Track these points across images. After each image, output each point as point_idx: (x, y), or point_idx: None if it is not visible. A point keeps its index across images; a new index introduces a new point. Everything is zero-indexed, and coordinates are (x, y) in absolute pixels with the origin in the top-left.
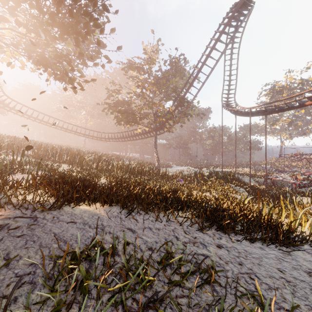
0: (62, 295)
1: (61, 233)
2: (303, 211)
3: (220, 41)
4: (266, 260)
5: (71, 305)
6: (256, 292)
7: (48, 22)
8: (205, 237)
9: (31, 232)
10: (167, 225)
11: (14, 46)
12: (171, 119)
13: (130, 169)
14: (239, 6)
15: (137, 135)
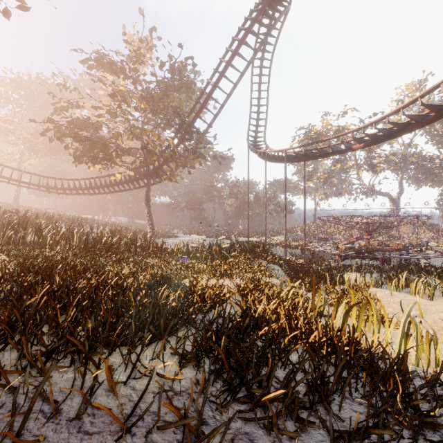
0: None
1: None
2: (406, 315)
3: (245, 43)
4: None
5: None
6: None
7: None
8: None
9: None
10: None
11: None
12: (173, 158)
13: (85, 242)
14: None
15: (116, 185)
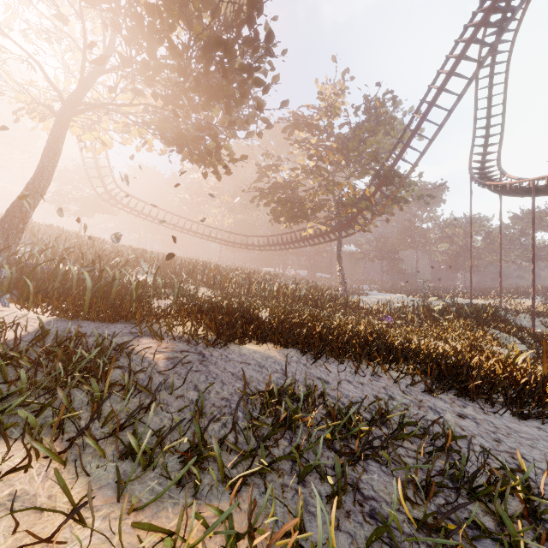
0: (266, 430)
1: (238, 373)
2: None
3: (465, 58)
4: (546, 444)
5: (283, 436)
6: (520, 473)
7: (193, 89)
8: (438, 402)
9: (206, 369)
10: (374, 380)
11: (145, 123)
12: (369, 209)
13: (299, 297)
14: None
15: (307, 239)
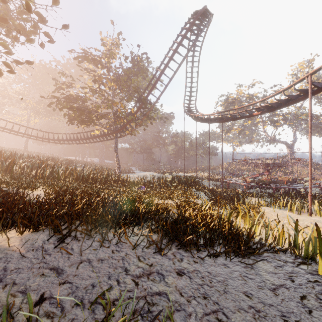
0: None
1: None
2: (259, 215)
3: (182, 45)
4: (232, 282)
5: None
6: None
7: None
8: (164, 261)
9: None
10: (117, 251)
11: None
12: (133, 121)
13: (82, 177)
14: (200, 14)
15: (95, 137)
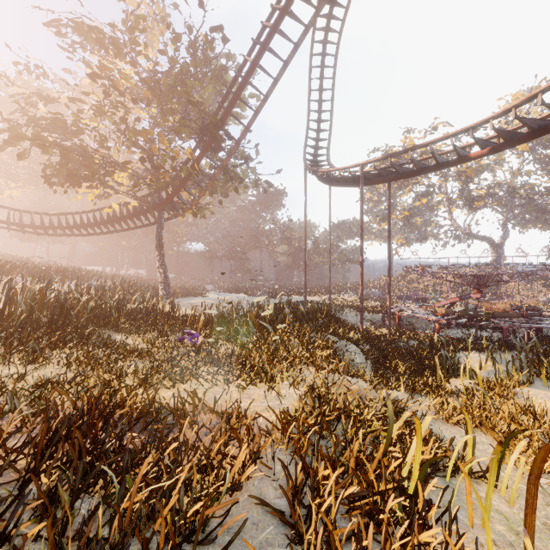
0: None
1: None
2: None
3: None
4: None
5: None
6: None
7: None
8: None
9: None
10: None
11: None
12: (192, 178)
13: (3, 308)
14: None
15: (116, 220)
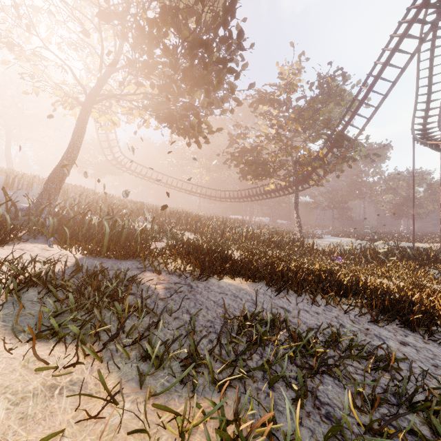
0: (242, 346)
1: (218, 301)
2: None
3: (408, 36)
4: None
5: (255, 352)
6: None
7: (181, 79)
8: (382, 331)
9: (194, 297)
10: (327, 311)
11: (144, 107)
12: (322, 167)
13: (263, 240)
14: None
15: (269, 193)
